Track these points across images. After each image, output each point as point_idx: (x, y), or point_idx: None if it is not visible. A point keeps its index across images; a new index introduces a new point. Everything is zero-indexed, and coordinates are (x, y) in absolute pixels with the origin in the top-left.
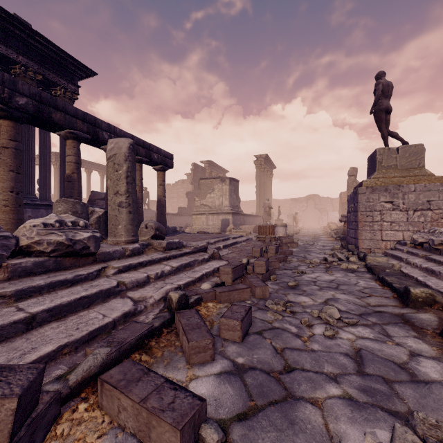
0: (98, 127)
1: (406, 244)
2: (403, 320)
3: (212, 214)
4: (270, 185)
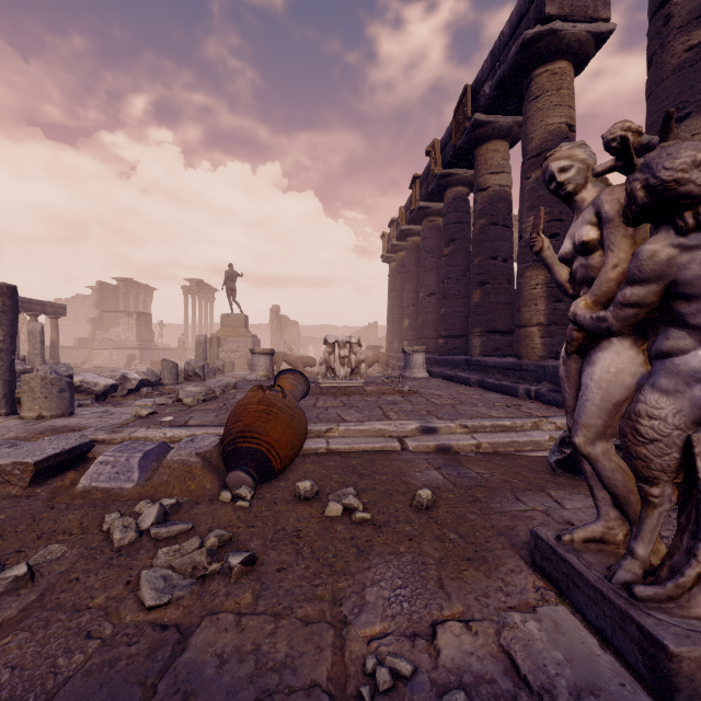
0: None
1: None
2: None
3: (116, 349)
4: (211, 311)
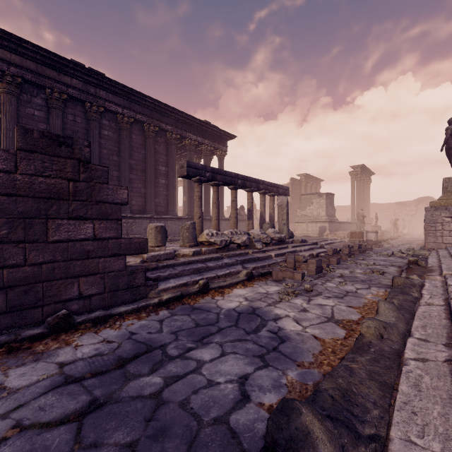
0: (259, 183)
1: None
2: (399, 266)
3: (311, 223)
4: (367, 192)
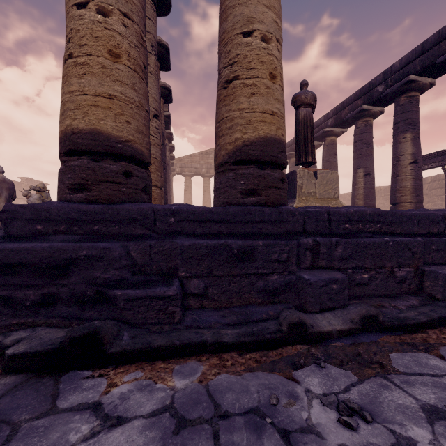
0: None
1: None
2: None
3: None
4: None
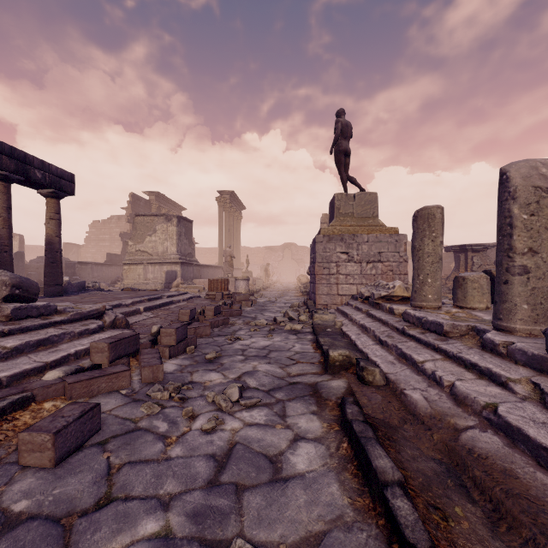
0: None
1: (358, 299)
2: (313, 392)
3: (152, 265)
4: (238, 230)
